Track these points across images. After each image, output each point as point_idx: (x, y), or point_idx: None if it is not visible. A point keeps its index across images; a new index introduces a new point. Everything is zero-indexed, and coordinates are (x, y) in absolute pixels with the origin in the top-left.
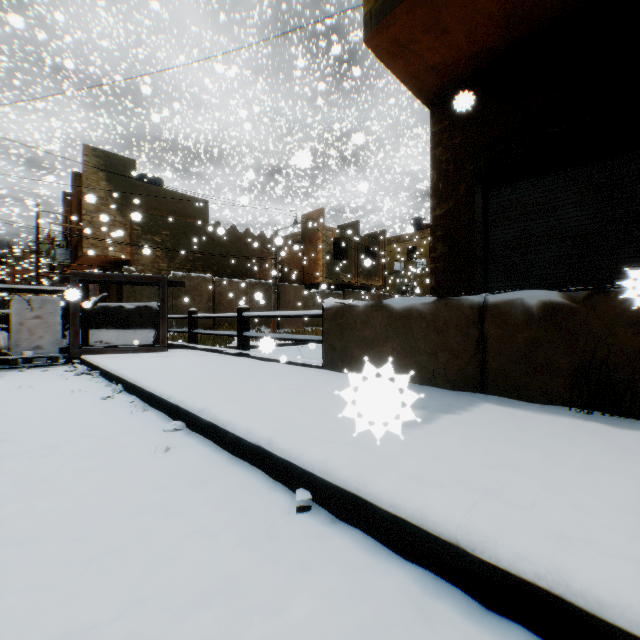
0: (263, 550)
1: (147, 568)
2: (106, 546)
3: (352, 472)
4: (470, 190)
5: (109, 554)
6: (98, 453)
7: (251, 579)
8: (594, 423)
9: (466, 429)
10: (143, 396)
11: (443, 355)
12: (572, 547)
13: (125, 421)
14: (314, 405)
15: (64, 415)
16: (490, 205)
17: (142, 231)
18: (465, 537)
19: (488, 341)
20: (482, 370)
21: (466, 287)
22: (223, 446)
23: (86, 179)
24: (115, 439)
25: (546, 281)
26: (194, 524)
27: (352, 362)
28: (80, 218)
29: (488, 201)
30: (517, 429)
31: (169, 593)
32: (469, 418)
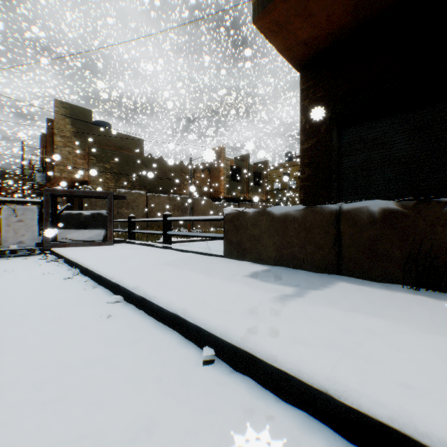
0: (177, 395)
1: (87, 410)
2: (57, 392)
3: (245, 334)
4: (328, 130)
5: (59, 399)
6: (58, 319)
7: (167, 419)
8: (421, 296)
9: (328, 301)
10: (94, 277)
11: (310, 247)
12: (416, 395)
13: (80, 295)
14: (217, 284)
15: (35, 291)
16: (343, 140)
17: (96, 160)
18: (332, 387)
19: (343, 237)
20: (338, 258)
21: (326, 199)
22: (150, 314)
23: (56, 123)
24: (71, 309)
25: (383, 194)
26: (125, 374)
27: (244, 252)
28: (52, 151)
29: (341, 138)
30: (365, 301)
31: (103, 431)
32: (330, 293)
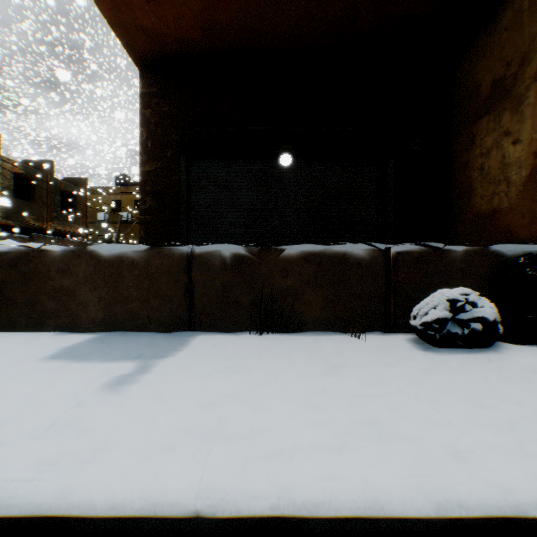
0: None
1: None
2: None
3: (45, 483)
4: (176, 156)
5: None
6: None
7: None
8: (267, 340)
9: (184, 369)
10: None
11: (156, 300)
12: (287, 459)
13: None
14: None
15: None
16: (192, 173)
17: None
18: (206, 503)
19: (195, 285)
20: (190, 311)
21: (173, 239)
22: None
23: None
24: None
25: (230, 239)
26: None
27: (45, 317)
28: None
29: (190, 169)
30: (223, 358)
31: None
32: (184, 357)
